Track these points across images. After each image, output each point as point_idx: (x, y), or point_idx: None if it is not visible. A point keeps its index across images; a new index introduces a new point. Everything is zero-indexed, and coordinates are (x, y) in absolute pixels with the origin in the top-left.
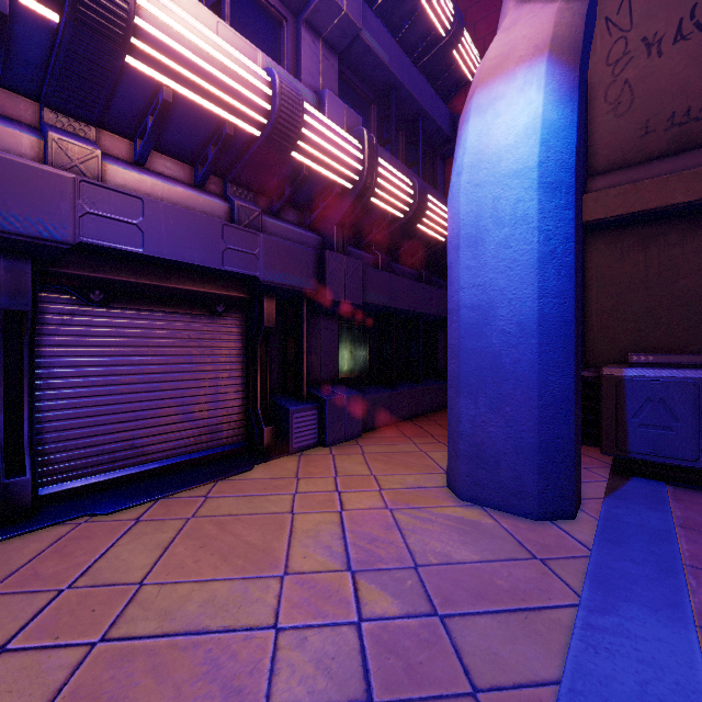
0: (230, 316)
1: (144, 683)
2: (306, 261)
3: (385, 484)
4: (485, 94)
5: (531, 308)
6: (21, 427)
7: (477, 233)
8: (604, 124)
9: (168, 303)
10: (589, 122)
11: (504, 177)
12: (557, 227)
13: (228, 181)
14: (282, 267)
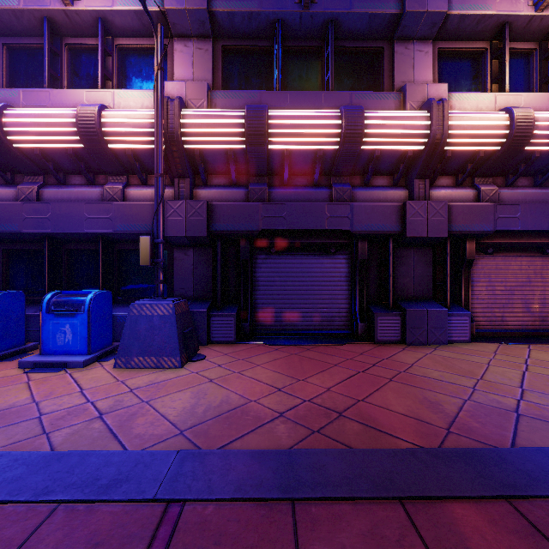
0: None
1: None
2: None
3: None
4: None
5: None
6: (467, 304)
7: None
8: None
9: (518, 250)
10: None
11: None
12: None
13: None
14: None
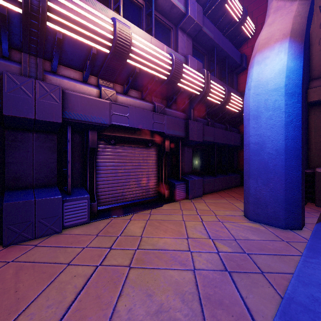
0: (153, 147)
1: (155, 259)
2: (181, 125)
3: (217, 213)
4: (260, 56)
5: (281, 144)
6: (93, 186)
7: (257, 113)
8: (318, 56)
9: (133, 143)
10: (310, 55)
11: (269, 91)
12: (293, 111)
13: (153, 96)
14: (172, 128)
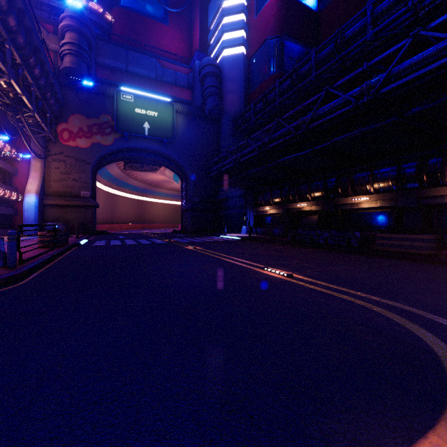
0: None
1: None
2: None
3: None
4: (28, 195)
5: (34, 218)
6: None
7: (28, 210)
8: (48, 189)
9: None
10: (45, 187)
11: (31, 206)
12: (36, 211)
13: None
14: None
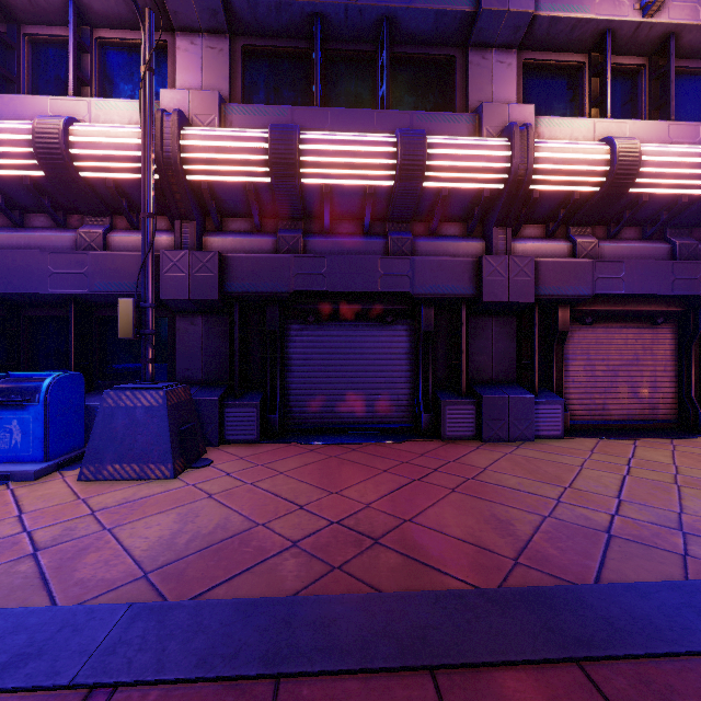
0: (665, 325)
1: None
2: None
3: None
4: None
5: None
6: (560, 388)
7: None
8: None
9: (623, 320)
10: None
11: None
12: None
13: (668, 228)
14: None
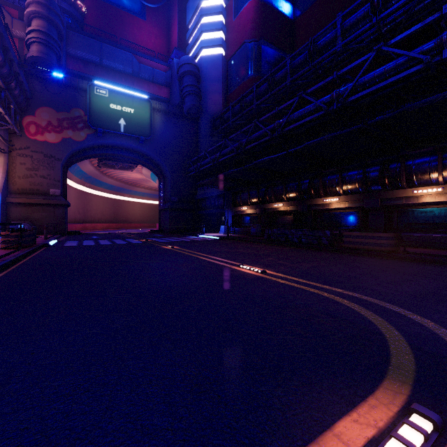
0: None
1: None
2: None
3: None
4: None
5: None
6: None
7: None
8: (12, 186)
9: None
10: (9, 184)
11: None
12: None
13: None
14: None
